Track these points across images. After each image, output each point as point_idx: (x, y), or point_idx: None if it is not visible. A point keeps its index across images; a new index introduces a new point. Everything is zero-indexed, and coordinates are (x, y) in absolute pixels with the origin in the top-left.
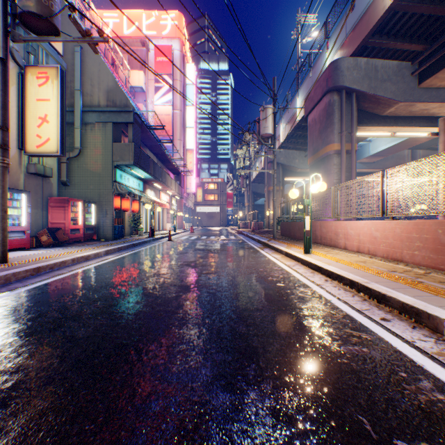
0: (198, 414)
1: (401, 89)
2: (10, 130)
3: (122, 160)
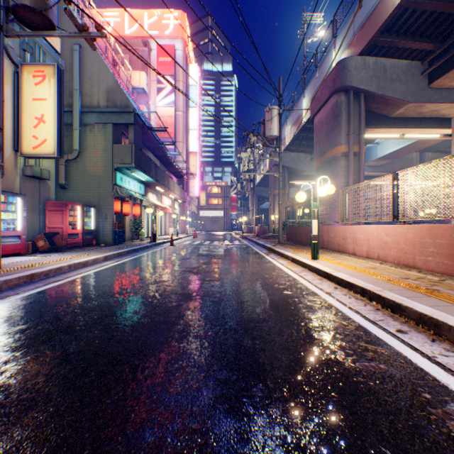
0: (198, 445)
1: (410, 89)
2: (5, 130)
3: (122, 163)
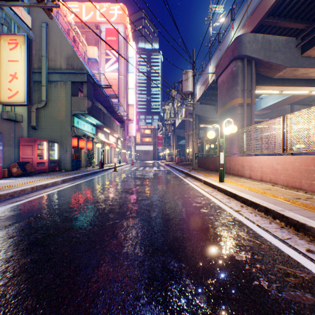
0: None
1: (288, 57)
2: None
3: (78, 110)
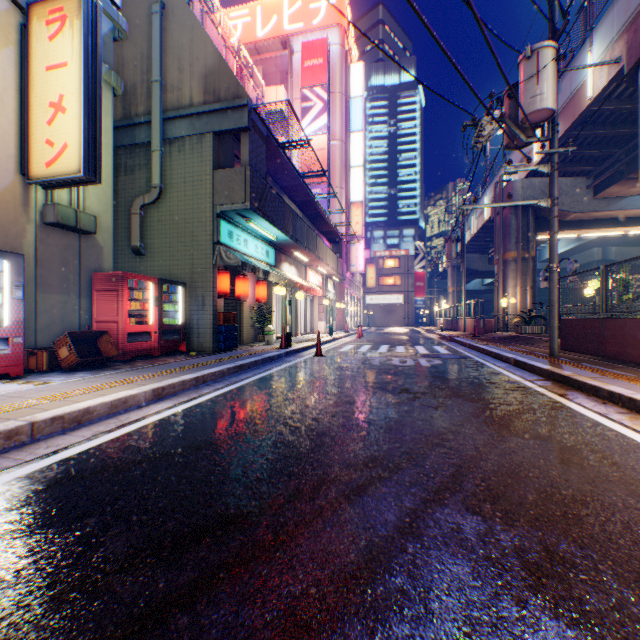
0: None
1: None
2: None
3: (228, 203)
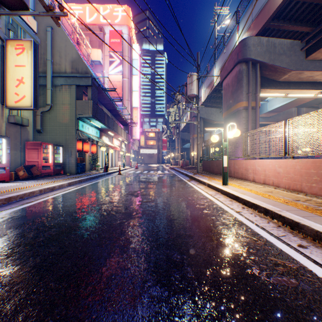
0: None
1: (293, 61)
2: None
3: (83, 114)
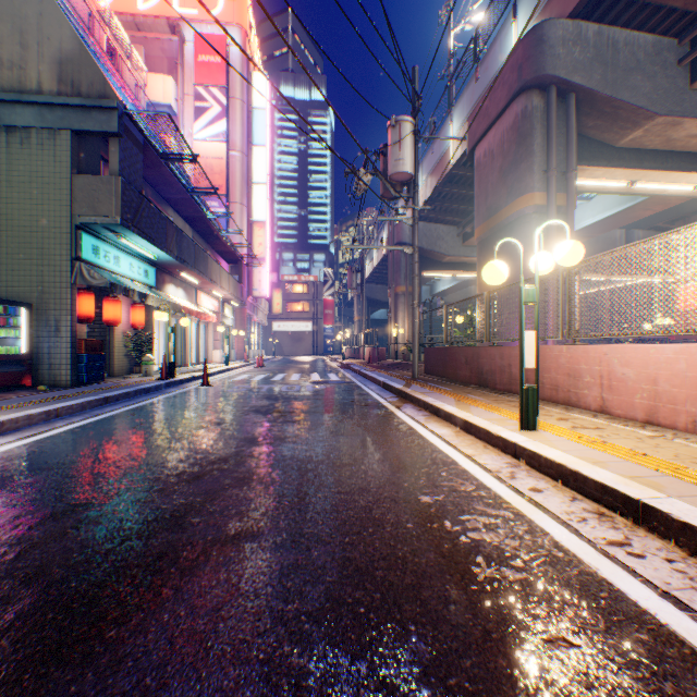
0: None
1: (660, 90)
2: None
3: (93, 214)
